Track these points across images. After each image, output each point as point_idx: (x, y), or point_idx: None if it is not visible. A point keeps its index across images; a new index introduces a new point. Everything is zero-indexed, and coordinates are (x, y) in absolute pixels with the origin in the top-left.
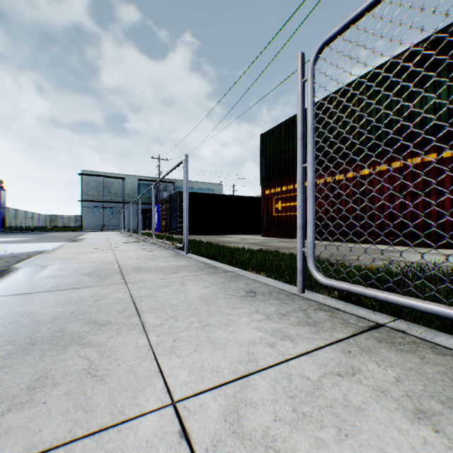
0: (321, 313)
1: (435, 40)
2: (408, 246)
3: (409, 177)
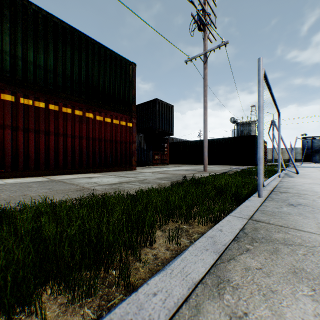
0: (282, 195)
1: (46, 17)
2: (23, 177)
3: (23, 114)
